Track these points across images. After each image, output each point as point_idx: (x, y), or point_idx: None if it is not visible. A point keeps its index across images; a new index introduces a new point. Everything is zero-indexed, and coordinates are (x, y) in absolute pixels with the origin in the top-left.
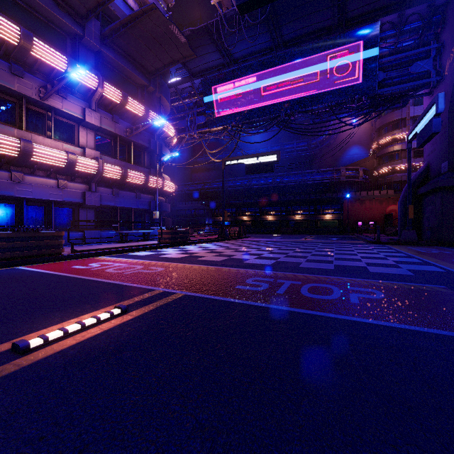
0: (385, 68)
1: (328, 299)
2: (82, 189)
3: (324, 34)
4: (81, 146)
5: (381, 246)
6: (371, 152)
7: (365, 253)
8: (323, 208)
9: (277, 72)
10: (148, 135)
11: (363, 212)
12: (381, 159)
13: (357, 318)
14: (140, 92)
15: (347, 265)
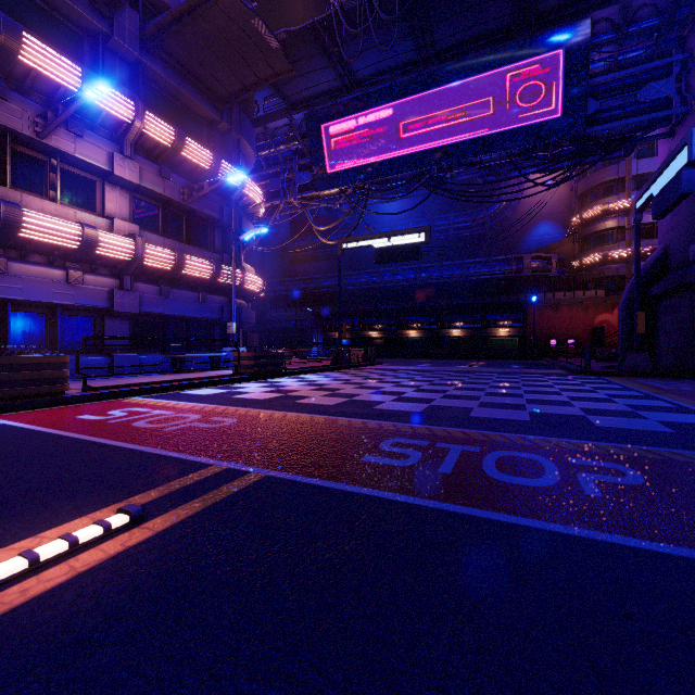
0: (599, 94)
1: (540, 487)
2: (109, 285)
3: (501, 39)
4: (108, 216)
5: (594, 379)
6: (570, 232)
7: (574, 391)
8: (495, 319)
9: (425, 100)
10: (219, 200)
11: (558, 324)
12: (585, 243)
13: (614, 537)
14: (205, 131)
15: (552, 413)
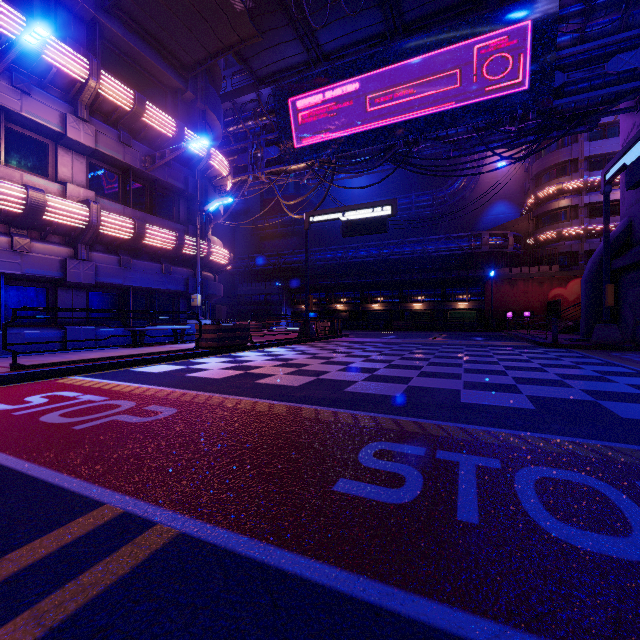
0: (565, 67)
1: None
2: (61, 254)
3: (468, 11)
4: (62, 181)
5: (566, 352)
6: (524, 211)
7: (557, 367)
8: (454, 293)
9: (392, 73)
10: (184, 170)
11: (514, 298)
12: (540, 221)
13: None
14: (170, 100)
15: (556, 398)
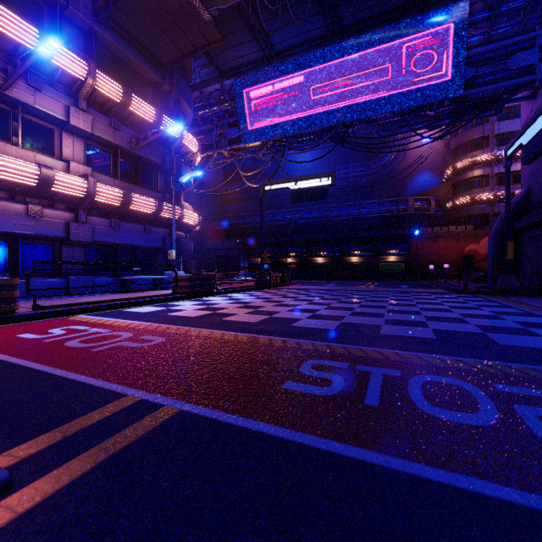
0: (474, 63)
1: (483, 427)
2: (65, 218)
3: (395, 17)
4: (65, 159)
5: (473, 297)
6: (444, 179)
7: (462, 308)
8: (385, 248)
9: (332, 68)
10: (162, 148)
11: (436, 252)
12: (457, 188)
13: None
14: (150, 91)
15: (454, 331)
